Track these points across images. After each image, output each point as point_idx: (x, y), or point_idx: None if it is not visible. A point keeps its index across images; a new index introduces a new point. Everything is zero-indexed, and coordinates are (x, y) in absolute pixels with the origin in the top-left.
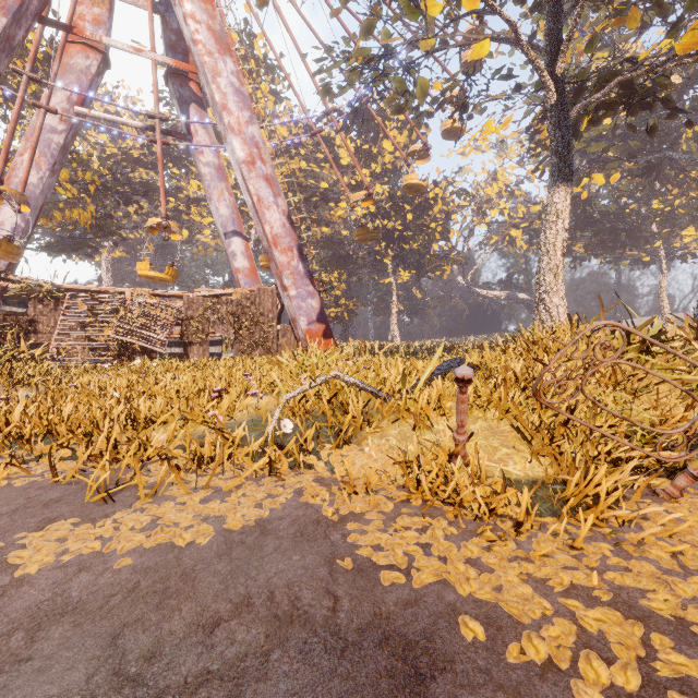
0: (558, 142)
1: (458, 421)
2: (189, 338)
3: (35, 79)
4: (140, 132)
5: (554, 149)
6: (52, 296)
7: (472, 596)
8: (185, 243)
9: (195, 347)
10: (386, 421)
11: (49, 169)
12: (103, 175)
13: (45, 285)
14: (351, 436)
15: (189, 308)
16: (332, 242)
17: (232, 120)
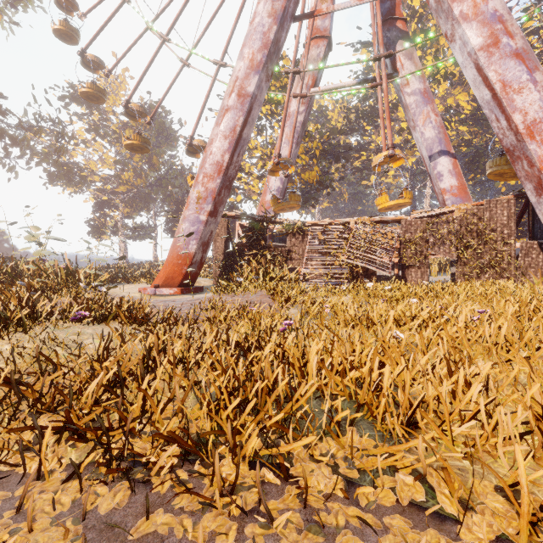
0: None
1: None
2: (406, 261)
3: (289, 72)
4: (339, 113)
5: None
6: (300, 231)
7: None
8: (371, 187)
9: (412, 270)
10: None
11: (295, 142)
12: (322, 143)
13: (296, 223)
14: None
15: (406, 230)
16: None
17: (465, 6)
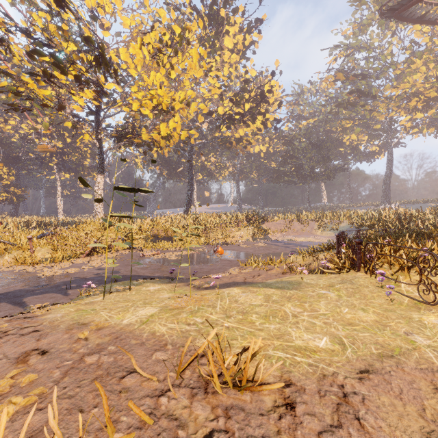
0: (99, 160)
1: (30, 247)
2: None
3: None
4: None
5: (98, 162)
6: None
7: (20, 270)
8: None
9: None
10: (14, 251)
11: None
12: None
13: None
14: (0, 256)
15: None
16: (2, 143)
17: None
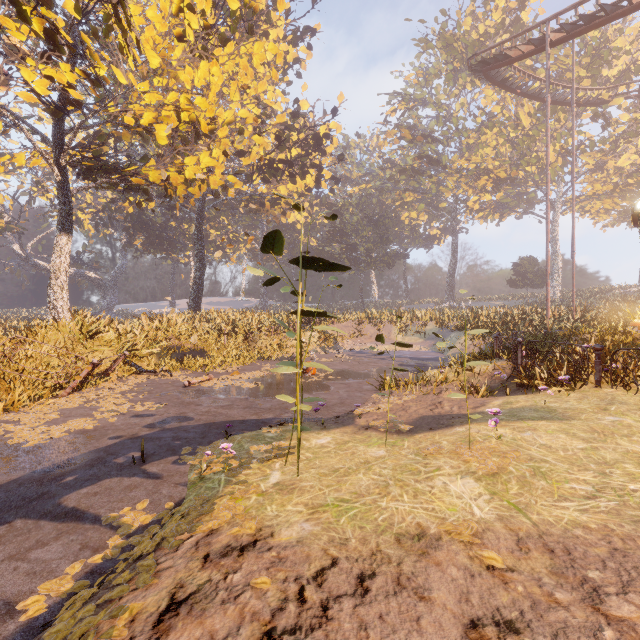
0: (63, 206)
1: None
2: None
3: None
4: None
5: (60, 210)
6: None
7: None
8: None
9: None
10: None
11: None
12: None
13: None
14: None
15: None
16: None
17: None
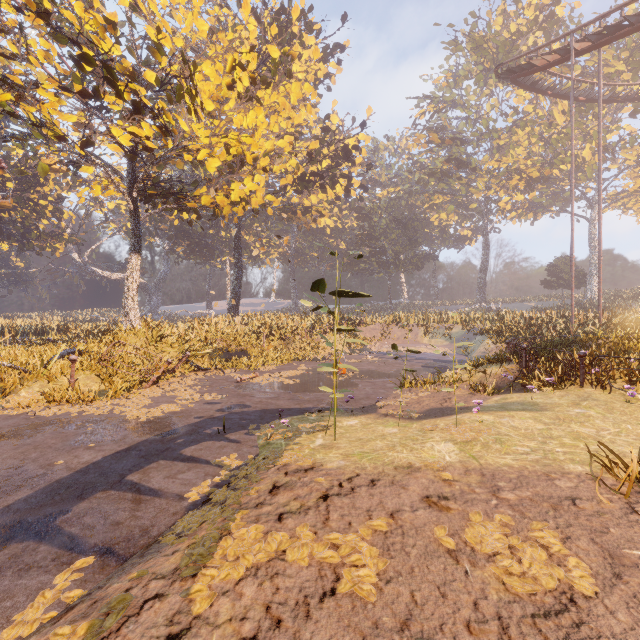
0: (135, 231)
1: (72, 375)
2: None
3: None
4: None
5: (132, 234)
6: None
7: (76, 412)
8: None
9: None
10: (31, 382)
11: None
12: None
13: None
14: (11, 391)
15: None
16: None
17: None
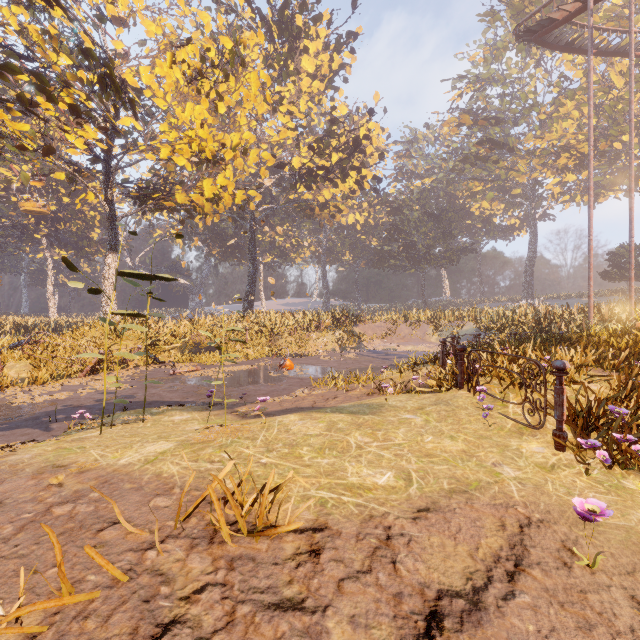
0: (110, 231)
1: None
2: None
3: None
4: None
5: (109, 234)
6: None
7: None
8: None
9: None
10: None
11: None
12: None
13: None
14: None
15: None
16: None
17: None
